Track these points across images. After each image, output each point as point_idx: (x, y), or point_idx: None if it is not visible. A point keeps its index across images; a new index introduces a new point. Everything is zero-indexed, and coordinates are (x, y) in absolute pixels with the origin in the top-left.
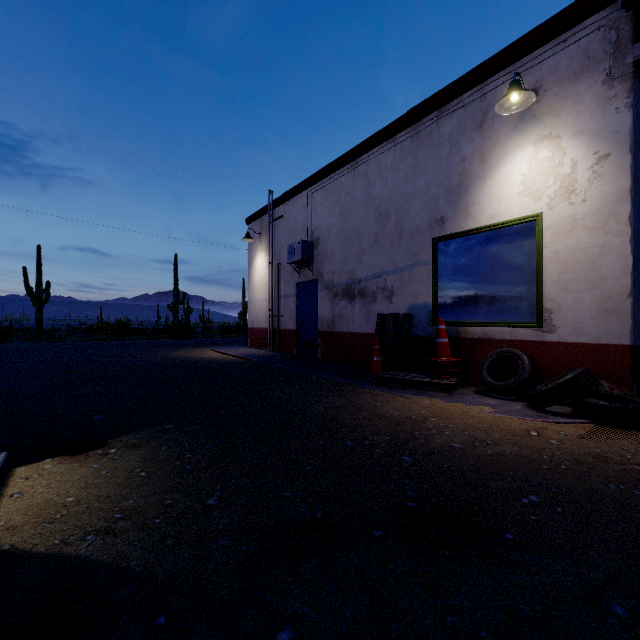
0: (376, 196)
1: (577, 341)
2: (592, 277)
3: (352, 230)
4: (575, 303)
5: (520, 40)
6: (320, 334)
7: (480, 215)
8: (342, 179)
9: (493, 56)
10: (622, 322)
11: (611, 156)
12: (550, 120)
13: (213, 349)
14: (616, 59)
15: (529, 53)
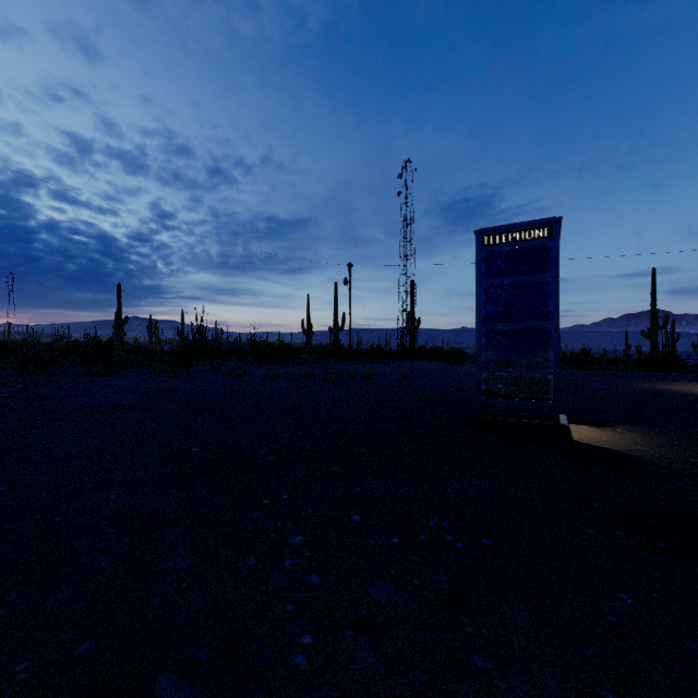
0: None
1: None
2: None
3: None
4: None
5: None
6: None
7: None
8: None
9: None
10: None
11: None
12: None
13: None
14: None
15: None
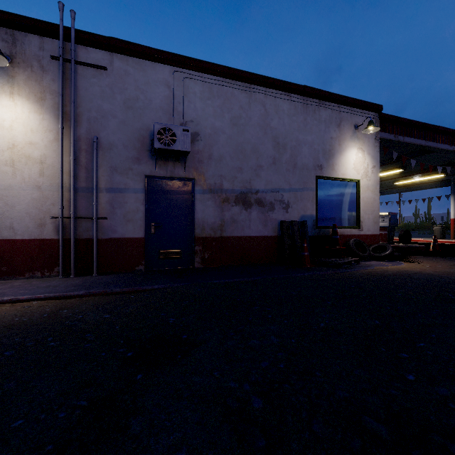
0: (274, 128)
1: (368, 234)
2: (372, 209)
3: (248, 144)
4: (368, 219)
5: (356, 100)
6: (200, 240)
7: (339, 171)
8: (235, 91)
9: (347, 97)
10: (378, 226)
11: (376, 167)
12: (362, 142)
13: None
14: (376, 133)
15: (356, 108)
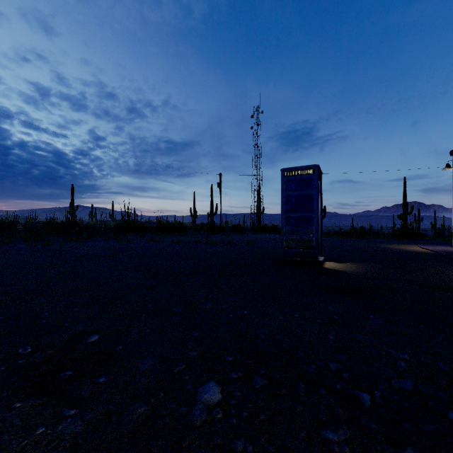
0: None
1: None
2: None
3: None
4: None
5: None
6: None
7: None
8: None
9: None
10: None
11: None
12: None
13: (418, 246)
14: None
15: None
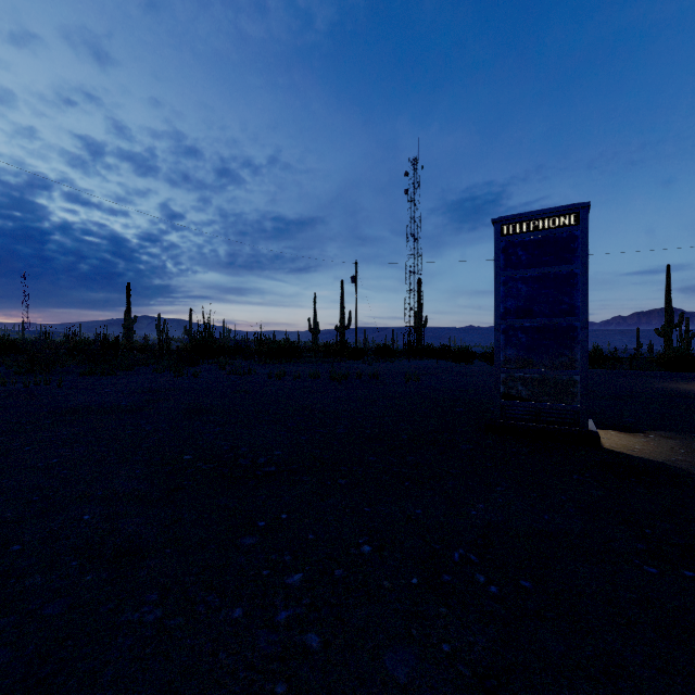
0: None
1: None
2: None
3: None
4: None
5: None
6: None
7: None
8: None
9: None
10: None
11: None
12: None
13: None
14: None
15: None
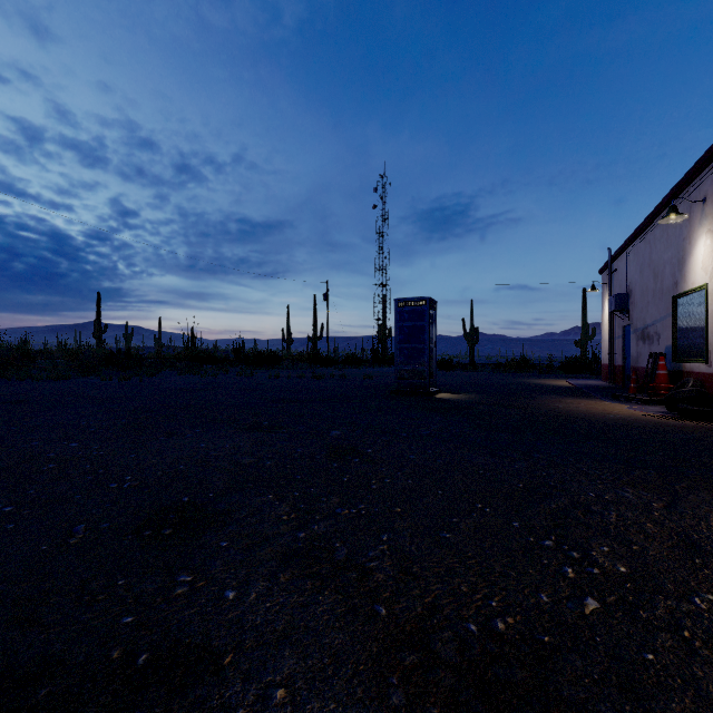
0: (653, 260)
1: None
2: None
3: (644, 286)
4: None
5: (696, 163)
6: (631, 369)
7: (688, 282)
8: (640, 244)
9: (688, 171)
10: None
11: None
12: (709, 219)
13: (566, 380)
14: None
15: (702, 171)
